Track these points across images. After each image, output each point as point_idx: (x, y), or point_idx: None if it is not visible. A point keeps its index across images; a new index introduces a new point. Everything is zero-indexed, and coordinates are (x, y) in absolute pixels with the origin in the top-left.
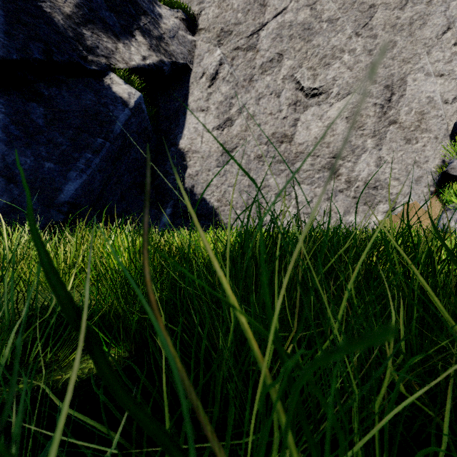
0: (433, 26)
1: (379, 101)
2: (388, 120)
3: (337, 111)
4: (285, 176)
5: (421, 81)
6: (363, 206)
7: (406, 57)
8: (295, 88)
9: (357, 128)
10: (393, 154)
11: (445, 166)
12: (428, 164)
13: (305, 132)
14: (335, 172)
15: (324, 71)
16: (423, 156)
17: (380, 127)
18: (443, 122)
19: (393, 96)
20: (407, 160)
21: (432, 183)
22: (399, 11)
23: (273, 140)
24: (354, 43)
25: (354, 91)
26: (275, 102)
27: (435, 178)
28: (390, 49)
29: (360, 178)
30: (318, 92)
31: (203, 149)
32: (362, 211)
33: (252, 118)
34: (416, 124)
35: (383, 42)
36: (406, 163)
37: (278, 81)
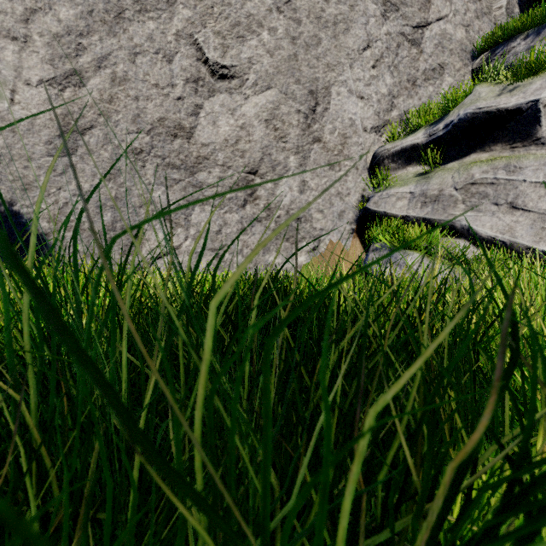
0: (356, 37)
1: (303, 109)
2: (312, 135)
3: (254, 109)
4: (180, 189)
5: (345, 98)
6: (285, 243)
7: (331, 62)
8: (196, 57)
9: (278, 138)
10: (318, 180)
11: (365, 202)
12: (350, 198)
13: (212, 129)
14: (252, 193)
15: (237, 44)
16: (345, 187)
17: (305, 143)
18: (362, 152)
19: (317, 107)
20: (331, 189)
21: (353, 219)
22: (324, 2)
23: (160, 129)
24: (275, 20)
25: (275, 85)
26: (164, 68)
27: (356, 215)
28: (315, 46)
29: (282, 205)
30: (230, 74)
31: (16, 116)
32: (284, 248)
33: (122, 84)
34: (340, 148)
35: (308, 33)
36: (330, 193)
37: (169, 35)
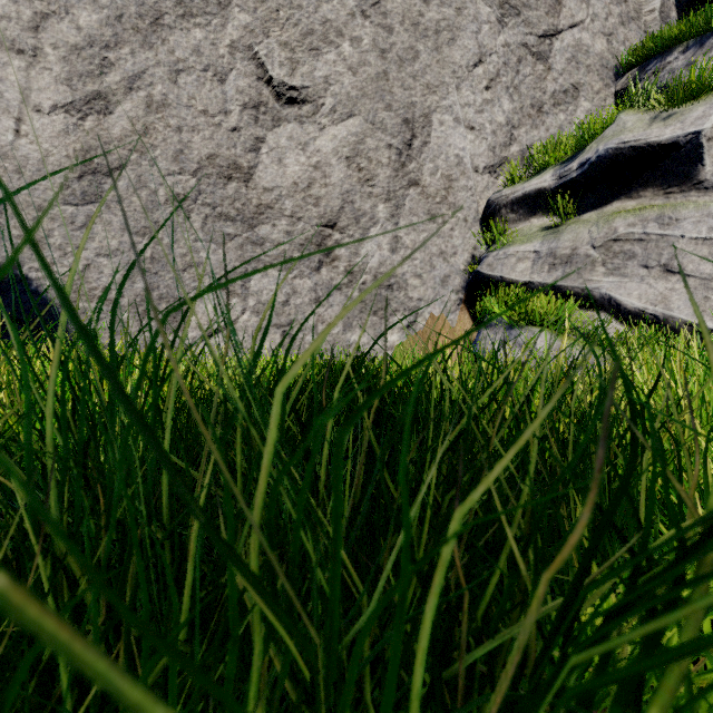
0: (464, 49)
1: (396, 143)
2: (407, 177)
3: (332, 143)
4: (236, 247)
5: (450, 128)
6: (372, 317)
7: (432, 83)
8: (256, 76)
9: (363, 180)
10: (414, 235)
11: (476, 264)
12: (457, 258)
13: (277, 168)
14: (330, 253)
15: (310, 59)
16: (450, 245)
17: (397, 187)
18: (473, 199)
19: (414, 140)
20: (432, 247)
21: (461, 287)
22: (423, 5)
23: (210, 169)
24: (359, 27)
25: (359, 112)
26: (214, 90)
27: (465, 281)
28: (412, 61)
29: (368, 267)
30: (300, 97)
31: (23, 152)
32: (371, 324)
33: (161, 110)
34: (443, 194)
35: (402, 45)
36: (431, 252)
37: (222, 47)
